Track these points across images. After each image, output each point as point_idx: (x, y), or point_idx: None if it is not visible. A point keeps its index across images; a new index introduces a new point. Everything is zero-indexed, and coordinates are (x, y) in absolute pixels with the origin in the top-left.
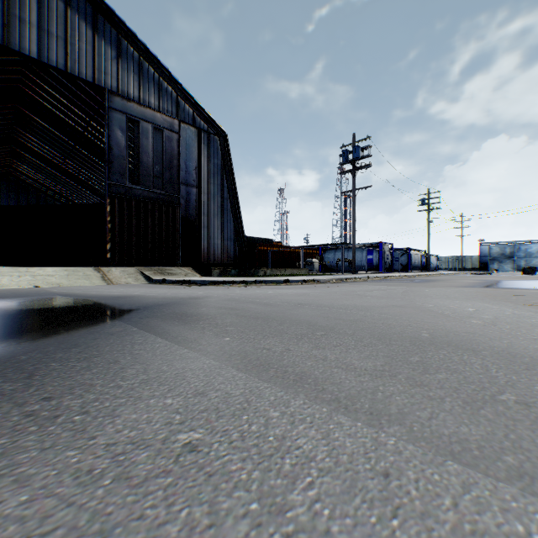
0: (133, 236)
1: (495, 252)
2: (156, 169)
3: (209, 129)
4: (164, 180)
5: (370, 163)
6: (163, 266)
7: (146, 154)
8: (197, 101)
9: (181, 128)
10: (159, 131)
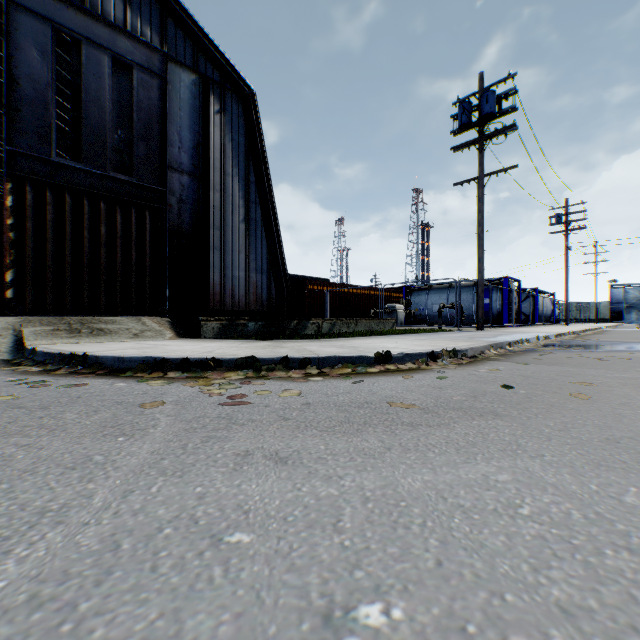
0: (67, 258)
1: (633, 297)
2: (120, 137)
3: (224, 80)
4: (134, 158)
5: (514, 123)
6: (133, 314)
7: (97, 105)
8: (199, 25)
9: (169, 69)
10: (125, 68)
